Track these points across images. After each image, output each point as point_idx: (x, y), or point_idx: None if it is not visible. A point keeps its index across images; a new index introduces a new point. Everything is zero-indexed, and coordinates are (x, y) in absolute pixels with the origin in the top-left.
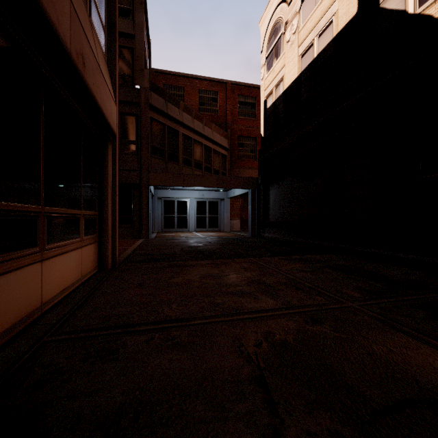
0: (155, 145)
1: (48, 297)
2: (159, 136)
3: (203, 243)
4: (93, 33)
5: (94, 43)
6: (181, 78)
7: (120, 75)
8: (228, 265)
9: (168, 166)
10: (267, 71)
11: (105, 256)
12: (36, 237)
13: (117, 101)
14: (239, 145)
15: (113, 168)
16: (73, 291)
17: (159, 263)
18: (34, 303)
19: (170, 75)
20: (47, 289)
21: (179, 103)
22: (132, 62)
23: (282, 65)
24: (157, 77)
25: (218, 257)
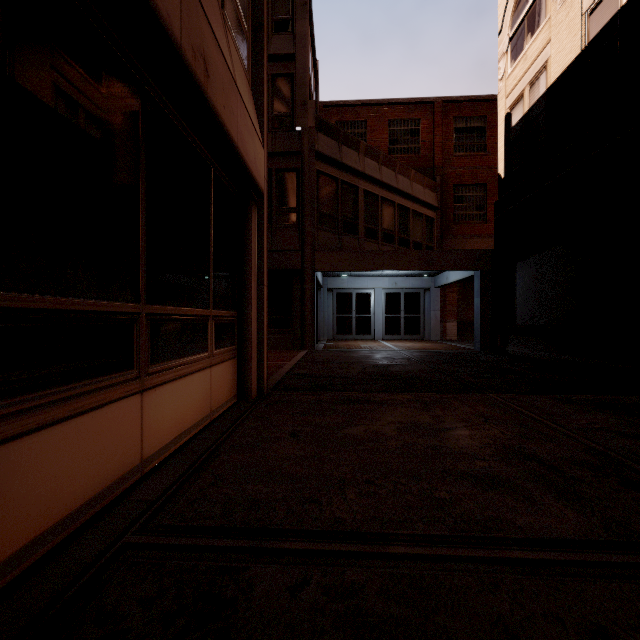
0: (323, 211)
1: (154, 448)
2: (329, 197)
3: (397, 360)
4: (227, 33)
5: (228, 47)
6: (362, 108)
7: (275, 117)
8: (447, 406)
9: (341, 241)
10: (511, 62)
11: (247, 379)
12: (132, 354)
13: (265, 141)
14: (456, 200)
15: (259, 244)
16: (196, 436)
17: (327, 393)
18: (128, 461)
19: (346, 107)
20: (152, 436)
21: (359, 144)
22: (291, 95)
23: (545, 41)
24: (327, 114)
25: (427, 389)
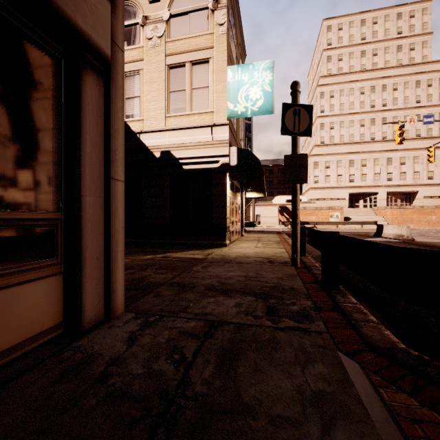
0: None
1: None
2: None
3: None
4: None
5: None
6: None
7: None
8: None
9: None
10: None
11: None
12: None
13: None
14: None
15: None
16: None
17: None
18: None
19: None
20: None
21: None
22: None
23: None
24: None
25: None
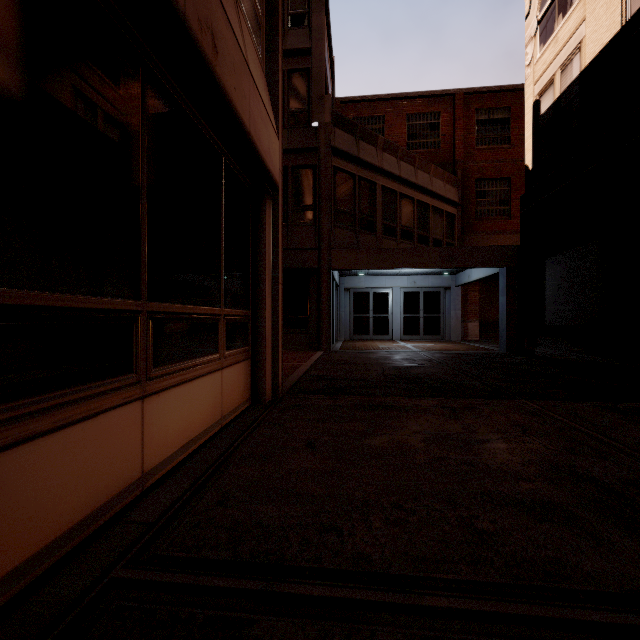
0: (339, 208)
1: (157, 460)
2: (345, 194)
3: (418, 361)
4: (239, 14)
5: (240, 27)
6: (379, 103)
7: (291, 113)
8: (478, 413)
9: (359, 239)
10: (540, 46)
11: (260, 381)
12: (131, 357)
13: (280, 132)
14: (478, 195)
15: (273, 239)
16: (205, 444)
17: (345, 397)
18: (126, 475)
19: (363, 102)
20: (154, 446)
21: (377, 139)
22: (307, 90)
23: (579, 21)
24: (344, 110)
25: (453, 393)
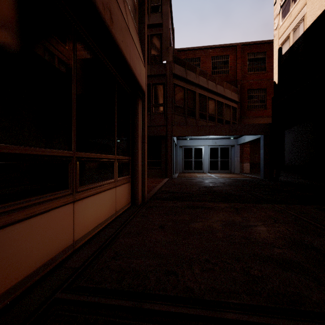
0: (177, 105)
1: (81, 234)
2: (180, 97)
3: (217, 183)
4: (124, 3)
5: (125, 10)
6: (197, 51)
7: (152, 56)
8: (250, 211)
9: (187, 121)
10: (282, 19)
11: (136, 193)
12: (67, 180)
13: (146, 65)
14: (249, 97)
15: (142, 120)
16: (106, 226)
17: (179, 202)
18: (65, 242)
19: (189, 51)
20: (80, 227)
21: (196, 69)
22: (160, 44)
23: (303, 5)
24: (179, 55)
25: (236, 200)
